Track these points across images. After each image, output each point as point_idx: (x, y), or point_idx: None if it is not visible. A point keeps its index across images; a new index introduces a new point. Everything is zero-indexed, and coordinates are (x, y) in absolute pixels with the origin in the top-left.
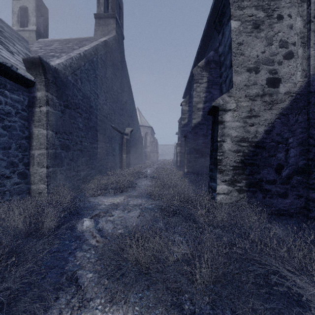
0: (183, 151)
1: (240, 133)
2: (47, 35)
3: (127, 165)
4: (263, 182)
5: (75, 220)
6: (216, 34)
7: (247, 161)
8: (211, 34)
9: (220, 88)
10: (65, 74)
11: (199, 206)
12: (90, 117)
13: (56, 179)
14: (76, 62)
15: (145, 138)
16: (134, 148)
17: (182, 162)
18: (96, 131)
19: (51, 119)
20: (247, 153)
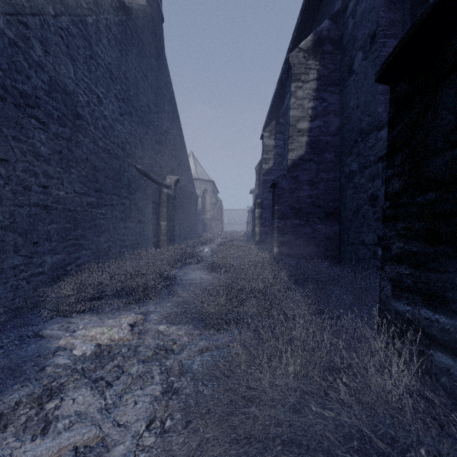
0: (265, 216)
1: None
2: None
3: (169, 239)
4: None
5: None
6: None
7: None
8: None
9: None
10: None
11: None
12: (75, 137)
13: None
14: None
15: (204, 198)
16: (183, 211)
17: (264, 234)
18: (95, 170)
19: None
20: None
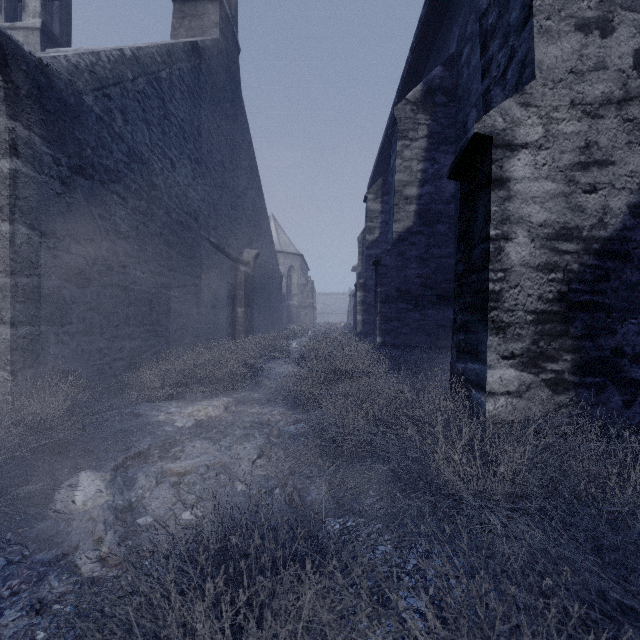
0: (369, 301)
1: (556, 213)
2: (67, 43)
3: (247, 330)
4: (623, 360)
5: (63, 476)
6: (447, 29)
7: (577, 297)
8: (435, 31)
9: (484, 104)
10: (72, 84)
11: (442, 436)
12: (150, 210)
13: (45, 357)
14: (110, 67)
15: (289, 278)
16: (263, 295)
17: (367, 324)
18: (168, 246)
19: (26, 195)
20: (577, 272)
